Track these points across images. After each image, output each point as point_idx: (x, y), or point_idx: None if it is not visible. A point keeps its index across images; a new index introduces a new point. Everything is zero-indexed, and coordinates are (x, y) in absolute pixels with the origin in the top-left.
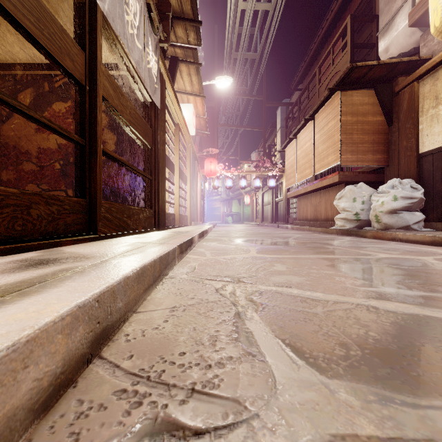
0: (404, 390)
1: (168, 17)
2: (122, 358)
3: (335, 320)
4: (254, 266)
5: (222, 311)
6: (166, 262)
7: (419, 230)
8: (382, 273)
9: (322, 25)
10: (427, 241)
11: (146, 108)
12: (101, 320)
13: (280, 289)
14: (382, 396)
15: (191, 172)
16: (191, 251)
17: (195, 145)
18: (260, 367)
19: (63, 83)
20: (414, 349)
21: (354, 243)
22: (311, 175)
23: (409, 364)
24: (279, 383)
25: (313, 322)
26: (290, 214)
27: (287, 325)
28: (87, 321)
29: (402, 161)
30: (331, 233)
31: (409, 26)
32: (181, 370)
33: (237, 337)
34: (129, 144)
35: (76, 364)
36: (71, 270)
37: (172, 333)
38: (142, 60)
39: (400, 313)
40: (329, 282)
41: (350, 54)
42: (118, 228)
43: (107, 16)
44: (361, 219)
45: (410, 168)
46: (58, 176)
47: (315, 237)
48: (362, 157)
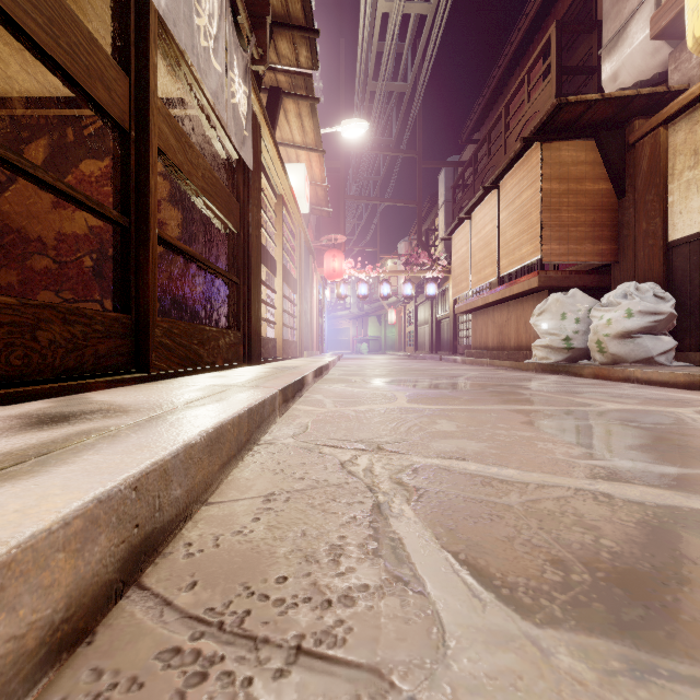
0: (672, 650)
1: (265, 23)
2: (177, 588)
3: (542, 517)
4: (404, 423)
5: (350, 502)
6: (260, 418)
7: (668, 364)
8: (614, 435)
9: (511, 38)
10: (682, 382)
11: (230, 168)
12: (141, 522)
13: (448, 463)
14: (635, 661)
15: (303, 272)
16: (302, 399)
17: (309, 229)
18: (416, 605)
19: (96, 130)
20: (680, 571)
21: (564, 386)
22: (494, 276)
23: (675, 600)
24: (450, 636)
25: (504, 522)
26: (460, 339)
27: (461, 527)
28: (115, 525)
29: (640, 254)
30: (525, 369)
31: (651, 38)
32: (280, 611)
33: (376, 548)
34: (203, 227)
35: (93, 602)
36: (96, 433)
37: (265, 541)
38: (223, 91)
39: (651, 506)
40: (528, 451)
41: (556, 85)
42: (184, 361)
43: (164, 18)
44: (574, 348)
45: (653, 266)
46: (89, 278)
47: (501, 377)
48: (575, 247)
